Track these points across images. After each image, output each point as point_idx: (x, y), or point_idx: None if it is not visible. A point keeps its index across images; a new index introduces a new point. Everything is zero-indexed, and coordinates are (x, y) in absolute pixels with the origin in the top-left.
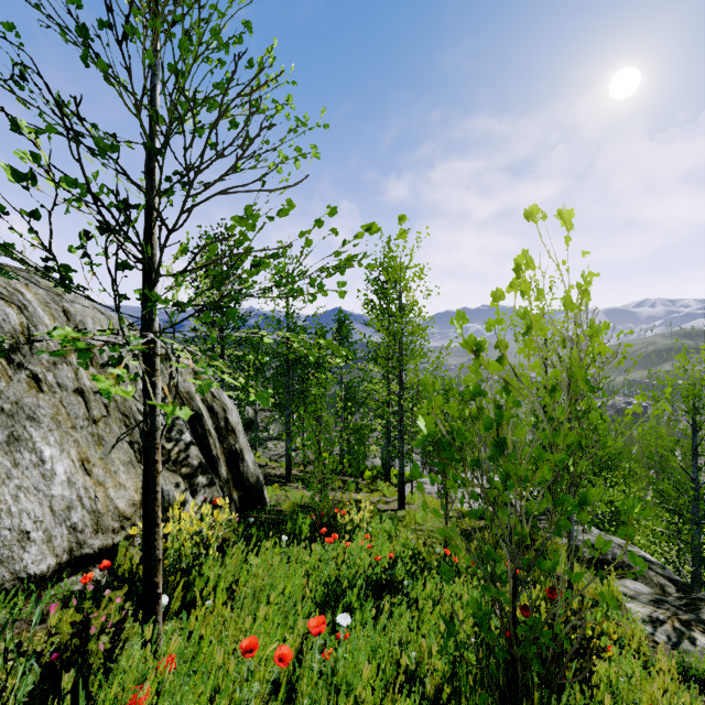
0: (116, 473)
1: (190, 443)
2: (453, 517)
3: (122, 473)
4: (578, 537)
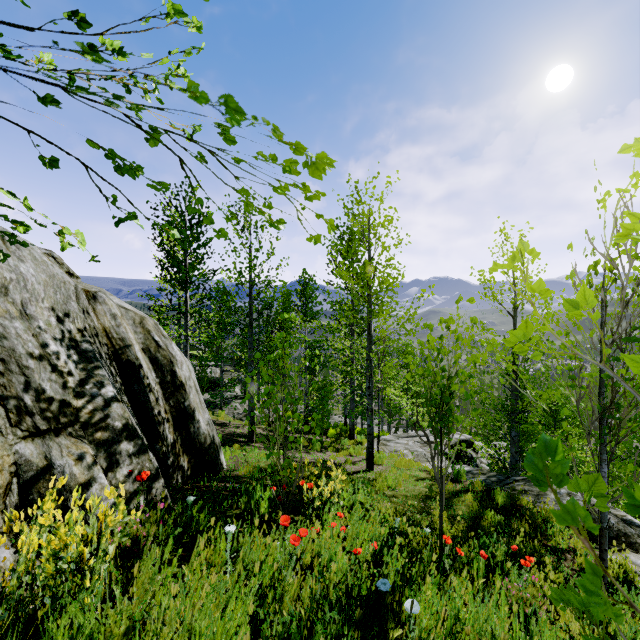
0: None
1: (111, 399)
2: (425, 478)
3: None
4: (563, 501)
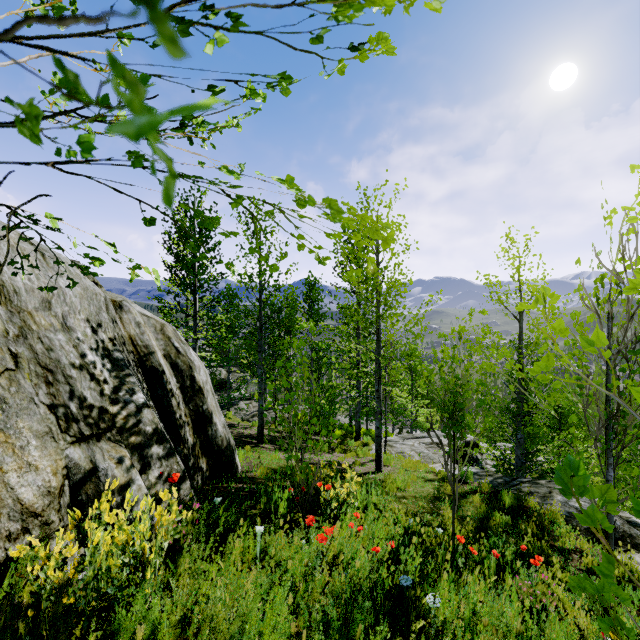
0: (23, 448)
1: (142, 405)
2: (433, 480)
3: (34, 448)
4: (569, 502)
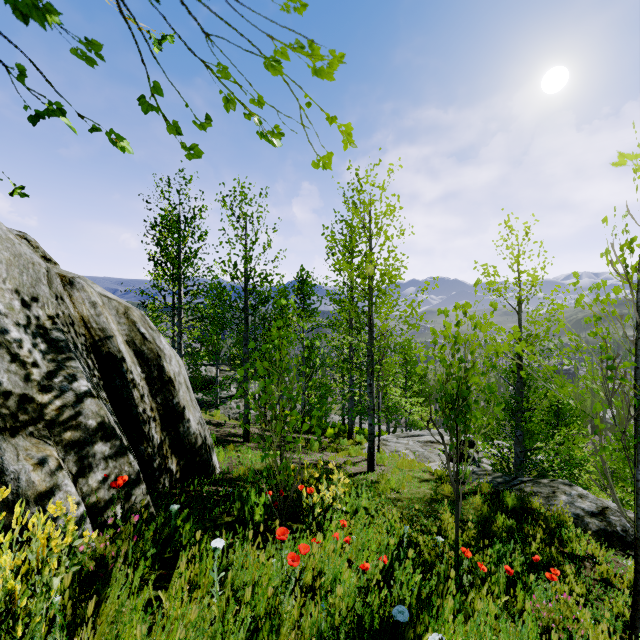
0: None
1: (85, 394)
2: (429, 480)
3: None
4: (575, 503)
